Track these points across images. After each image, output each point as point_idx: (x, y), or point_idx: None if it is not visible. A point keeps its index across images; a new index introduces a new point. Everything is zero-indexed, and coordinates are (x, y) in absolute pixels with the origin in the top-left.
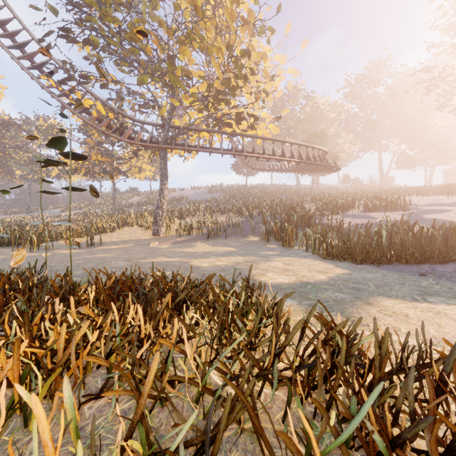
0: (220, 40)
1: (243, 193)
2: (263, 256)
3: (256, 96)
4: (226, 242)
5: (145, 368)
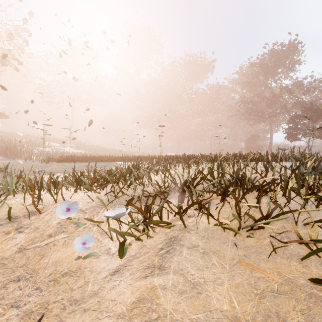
0: None
1: None
2: None
3: None
4: None
5: None
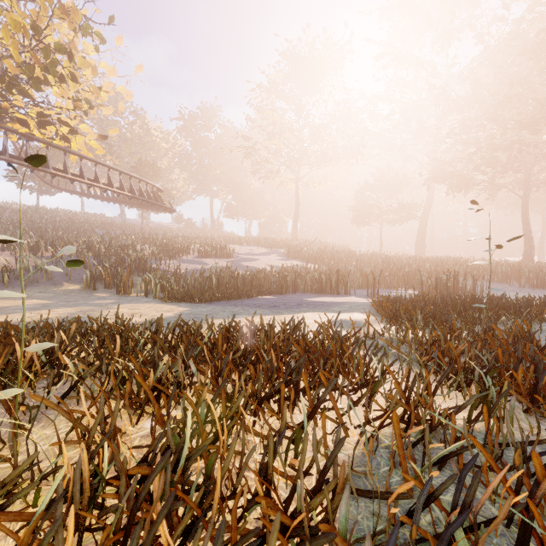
0: (15, 4)
1: (33, 220)
2: (100, 305)
3: (76, 104)
4: (26, 293)
5: (85, 362)
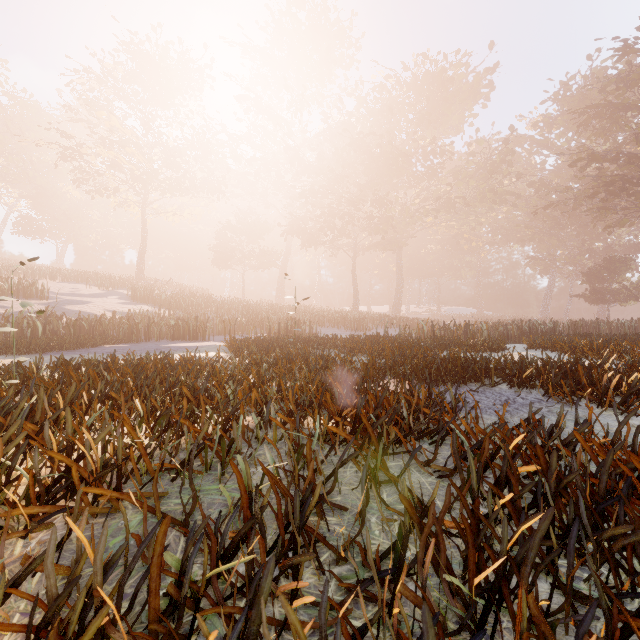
0: None
1: None
2: None
3: None
4: None
5: None
